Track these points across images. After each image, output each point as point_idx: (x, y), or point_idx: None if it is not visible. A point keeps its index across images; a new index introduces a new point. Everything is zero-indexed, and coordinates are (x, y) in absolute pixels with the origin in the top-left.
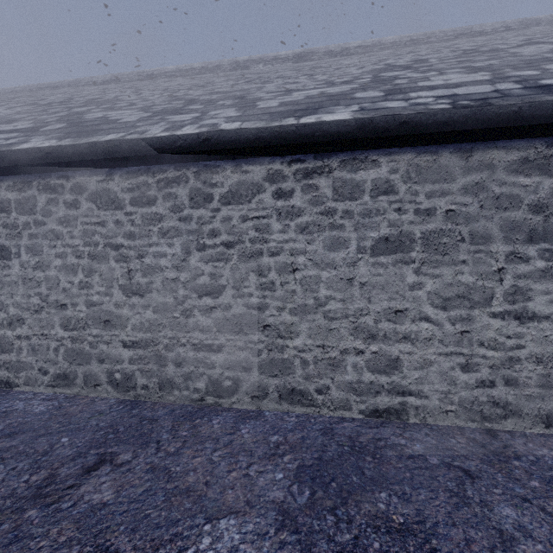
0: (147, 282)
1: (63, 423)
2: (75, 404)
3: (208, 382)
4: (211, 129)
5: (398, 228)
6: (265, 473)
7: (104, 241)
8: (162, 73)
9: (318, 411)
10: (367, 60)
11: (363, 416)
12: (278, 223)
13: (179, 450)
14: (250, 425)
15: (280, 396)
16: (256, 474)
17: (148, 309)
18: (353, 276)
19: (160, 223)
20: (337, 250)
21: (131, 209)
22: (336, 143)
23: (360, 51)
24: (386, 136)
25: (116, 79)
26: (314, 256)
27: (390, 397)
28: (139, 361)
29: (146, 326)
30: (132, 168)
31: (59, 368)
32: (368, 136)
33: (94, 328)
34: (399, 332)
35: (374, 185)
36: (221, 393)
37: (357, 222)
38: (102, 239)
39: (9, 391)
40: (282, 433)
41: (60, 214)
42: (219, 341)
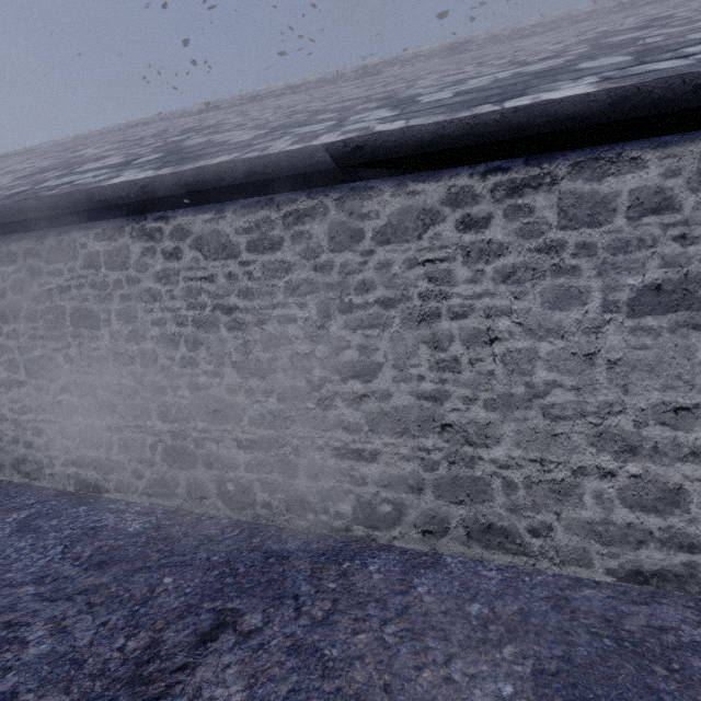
0: (269, 359)
1: (164, 553)
2: (177, 523)
3: (356, 504)
4: (362, 133)
5: (681, 269)
6: (480, 679)
7: (213, 302)
8: (268, 92)
9: (532, 564)
10: (560, 36)
11: (613, 578)
12: (465, 268)
13: (329, 616)
14: (427, 579)
15: (468, 534)
16: (464, 680)
17: (270, 396)
18: (596, 350)
19: (287, 275)
20: (566, 307)
21: (248, 257)
22: (568, 135)
23: (540, 30)
24: (665, 113)
25: (214, 107)
26: (525, 318)
27: (666, 553)
28: (259, 468)
29: (268, 419)
30: (249, 199)
31: (156, 471)
32: (631, 115)
33: (200, 420)
34: (683, 443)
35: (634, 199)
36: (376, 522)
37: (602, 261)
38: (210, 300)
39: (98, 498)
40: (485, 599)
41: (158, 268)
42: (373, 446)
